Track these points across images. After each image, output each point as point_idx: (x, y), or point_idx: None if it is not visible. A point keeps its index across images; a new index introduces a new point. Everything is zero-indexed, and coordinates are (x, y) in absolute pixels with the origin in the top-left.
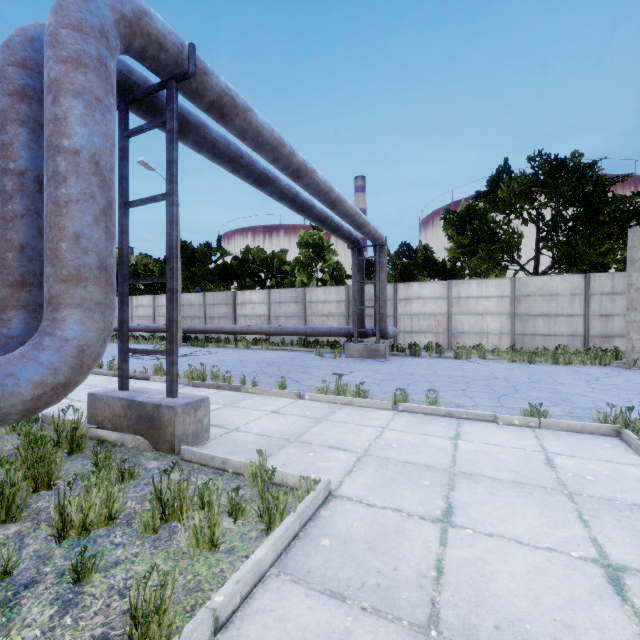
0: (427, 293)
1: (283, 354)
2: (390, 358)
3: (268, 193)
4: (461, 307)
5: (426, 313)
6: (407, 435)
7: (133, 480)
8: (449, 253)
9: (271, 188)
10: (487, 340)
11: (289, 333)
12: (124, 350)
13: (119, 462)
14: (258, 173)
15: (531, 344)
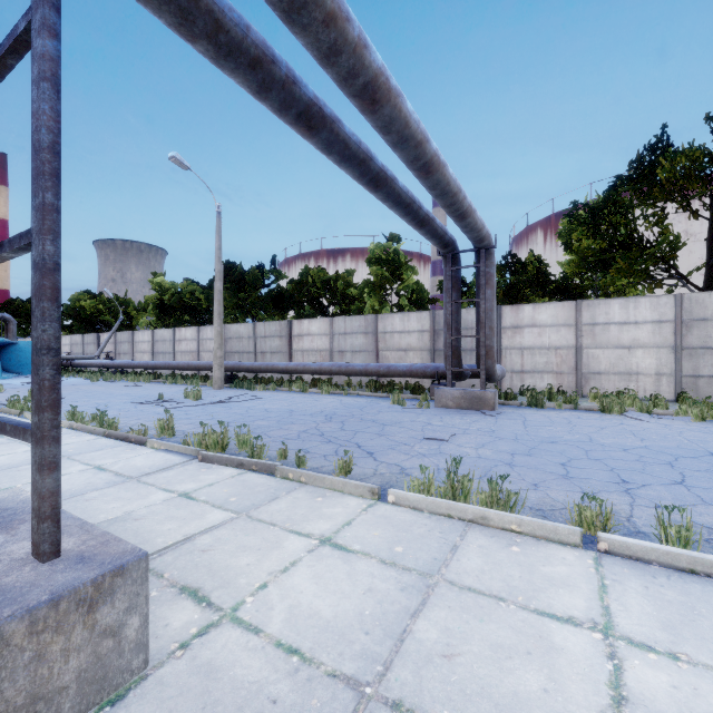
0: (545, 318)
1: (349, 401)
2: (501, 409)
3: (323, 146)
4: (596, 337)
5: (543, 346)
6: (704, 684)
7: None
8: (567, 267)
9: (328, 135)
10: (637, 384)
11: (356, 372)
12: None
13: None
14: (305, 101)
15: (709, 390)
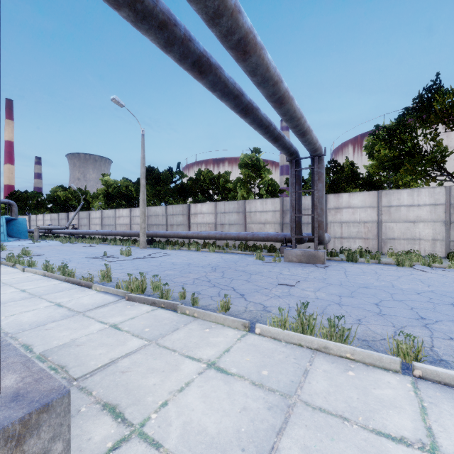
0: (356, 202)
1: (227, 257)
2: (328, 263)
3: (210, 85)
4: (391, 215)
5: (355, 221)
6: None
7: None
8: (370, 169)
9: (213, 78)
10: (419, 246)
11: (232, 238)
12: None
13: None
14: (197, 53)
15: None
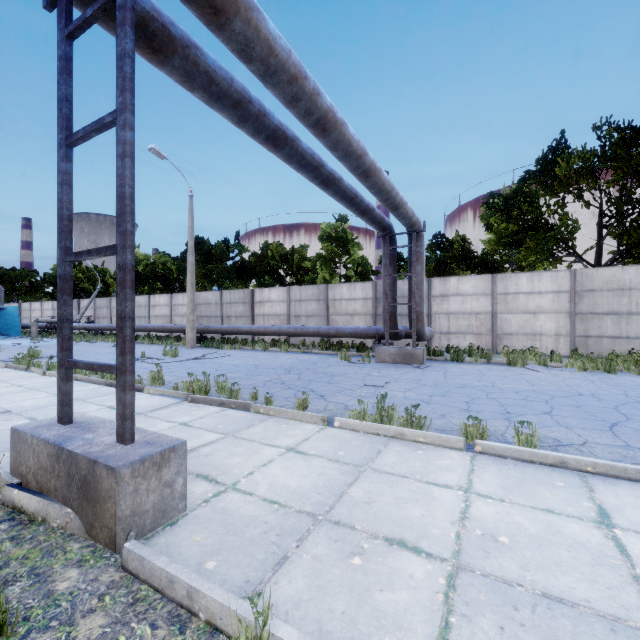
0: (467, 289)
1: (304, 358)
2: (428, 364)
3: (285, 158)
4: (508, 304)
5: (466, 311)
6: (514, 511)
7: (4, 639)
8: (488, 245)
9: (289, 150)
10: (540, 343)
11: (310, 334)
12: (64, 363)
13: (5, 578)
14: (272, 127)
15: (596, 348)
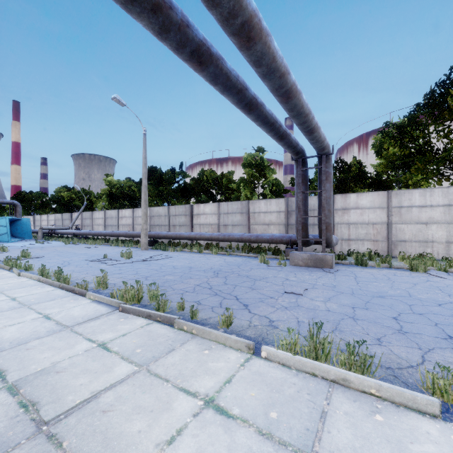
0: (365, 203)
1: (230, 260)
2: (336, 267)
3: (211, 78)
4: (402, 216)
5: (364, 222)
6: None
7: None
8: (378, 168)
9: (214, 69)
10: (432, 249)
11: (235, 240)
12: None
13: None
14: (196, 41)
15: None
